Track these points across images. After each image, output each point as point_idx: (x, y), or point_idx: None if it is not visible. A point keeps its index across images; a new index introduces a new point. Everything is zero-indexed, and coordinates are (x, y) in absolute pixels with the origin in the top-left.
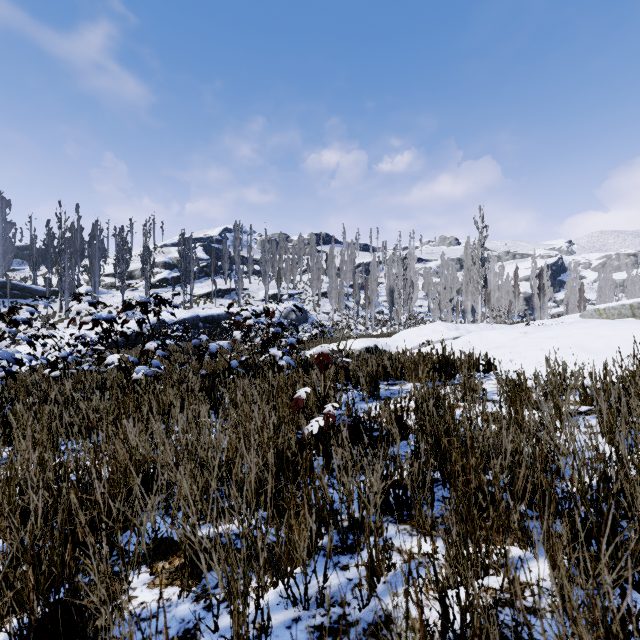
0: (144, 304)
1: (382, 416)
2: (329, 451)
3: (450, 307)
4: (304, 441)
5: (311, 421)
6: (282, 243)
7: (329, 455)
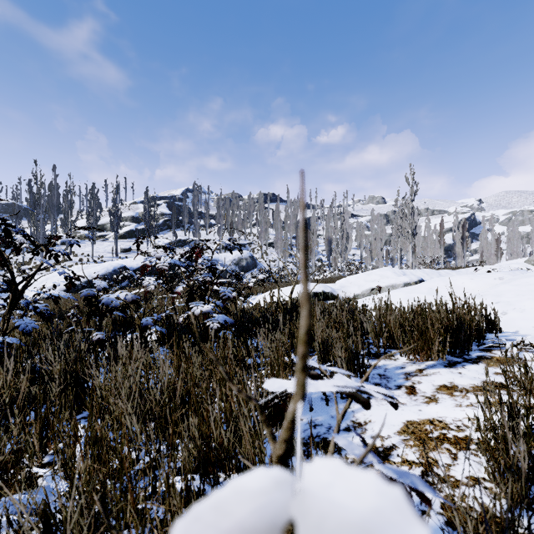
0: None
1: None
2: None
3: (381, 255)
4: None
5: None
6: (235, 200)
7: None
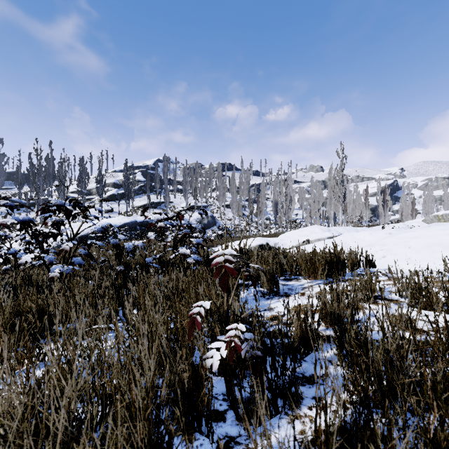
0: (57, 206)
1: (294, 331)
2: (233, 390)
3: (318, 215)
4: (200, 376)
5: (210, 346)
6: (198, 169)
7: (233, 396)
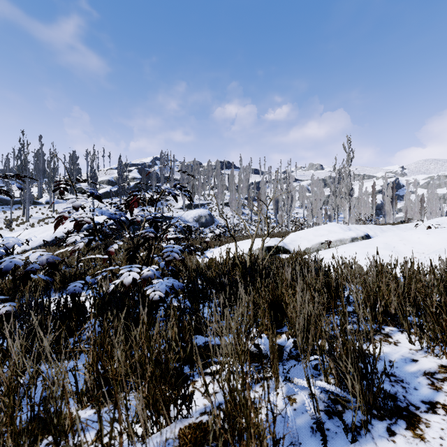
0: None
1: None
2: None
3: (320, 213)
4: None
5: None
6: (195, 167)
7: None
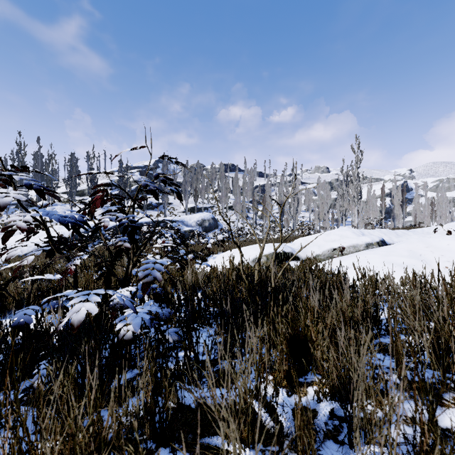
0: None
1: None
2: None
3: (327, 217)
4: None
5: None
6: (199, 169)
7: None
